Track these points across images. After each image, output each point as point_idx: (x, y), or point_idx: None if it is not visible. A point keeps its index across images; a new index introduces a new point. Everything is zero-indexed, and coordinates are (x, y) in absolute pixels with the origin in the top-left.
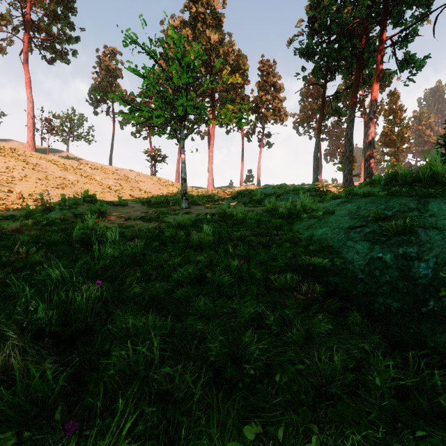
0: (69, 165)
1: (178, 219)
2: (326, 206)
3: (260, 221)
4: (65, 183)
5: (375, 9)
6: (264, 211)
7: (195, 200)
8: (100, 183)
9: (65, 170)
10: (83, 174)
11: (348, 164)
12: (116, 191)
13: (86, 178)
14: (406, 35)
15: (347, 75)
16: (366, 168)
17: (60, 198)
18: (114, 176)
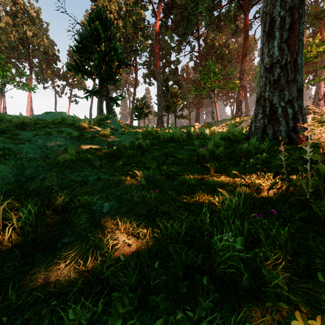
0: None
1: None
2: None
3: None
4: None
5: None
6: None
7: None
8: None
9: None
10: None
11: None
12: None
13: None
14: None
15: None
16: None
17: None
18: None
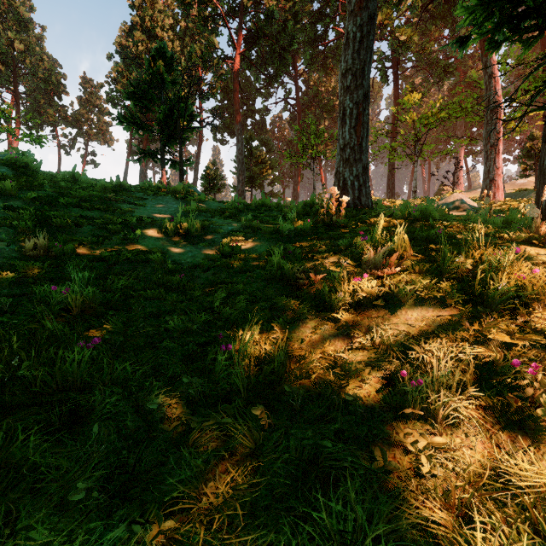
0: None
1: None
2: None
3: None
4: None
5: None
6: None
7: None
8: None
9: None
10: None
11: None
12: None
13: None
14: None
15: None
16: None
17: None
18: None
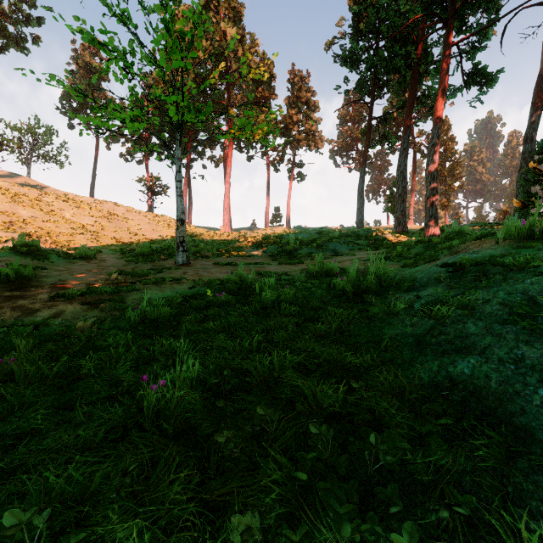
0: (23, 195)
1: (144, 307)
2: (419, 277)
3: (306, 306)
4: (11, 221)
5: (438, 7)
6: (306, 276)
7: (201, 249)
8: (70, 221)
9: (16, 201)
10: (44, 208)
11: (401, 204)
12: (92, 232)
13: (48, 214)
14: (477, 41)
15: (399, 92)
16: (428, 209)
17: (1, 242)
18: (92, 212)
